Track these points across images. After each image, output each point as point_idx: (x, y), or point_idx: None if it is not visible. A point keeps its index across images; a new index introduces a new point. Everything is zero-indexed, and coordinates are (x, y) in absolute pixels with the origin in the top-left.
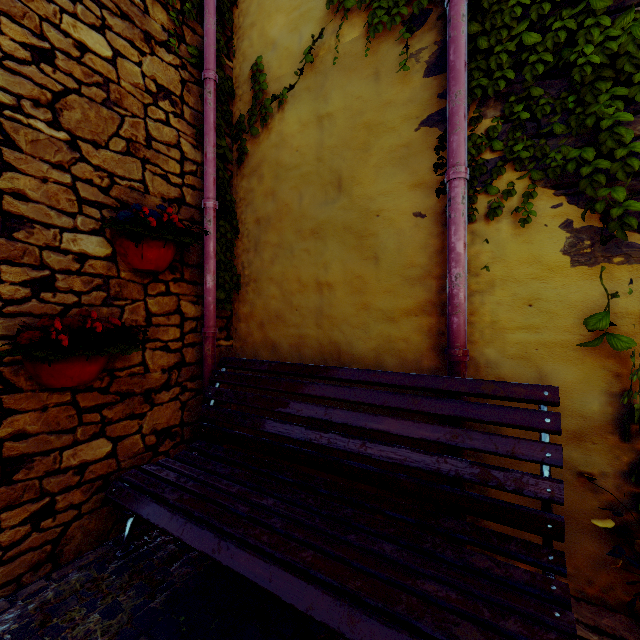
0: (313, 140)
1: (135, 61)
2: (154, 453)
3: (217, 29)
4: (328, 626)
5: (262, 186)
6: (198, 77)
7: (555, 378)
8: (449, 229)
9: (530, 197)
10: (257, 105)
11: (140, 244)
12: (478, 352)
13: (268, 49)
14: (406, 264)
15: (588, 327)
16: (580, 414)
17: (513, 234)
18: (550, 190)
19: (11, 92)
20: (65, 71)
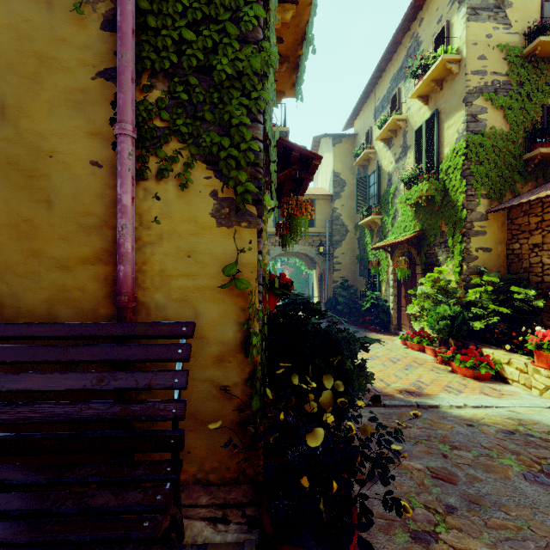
0: None
1: None
2: None
3: None
4: None
5: None
6: None
7: (206, 315)
8: (117, 181)
9: (189, 167)
10: None
11: None
12: (149, 297)
13: None
14: (82, 211)
15: (225, 274)
16: (222, 341)
17: (177, 195)
18: (204, 164)
19: None
20: None
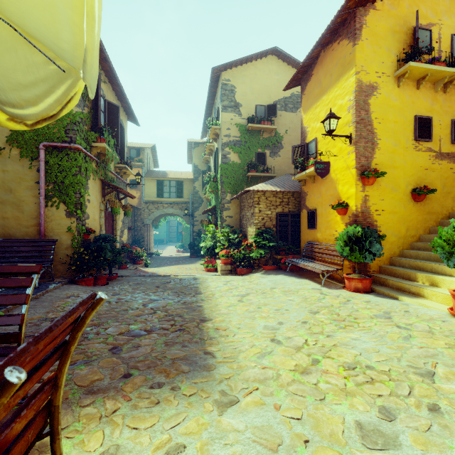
0: (1, 176)
1: None
2: None
3: None
4: None
5: None
6: None
7: (63, 238)
8: (40, 209)
9: (59, 204)
10: None
11: None
12: (49, 234)
13: None
14: (32, 214)
15: (68, 229)
16: (67, 244)
17: (56, 210)
18: (63, 203)
19: None
20: None
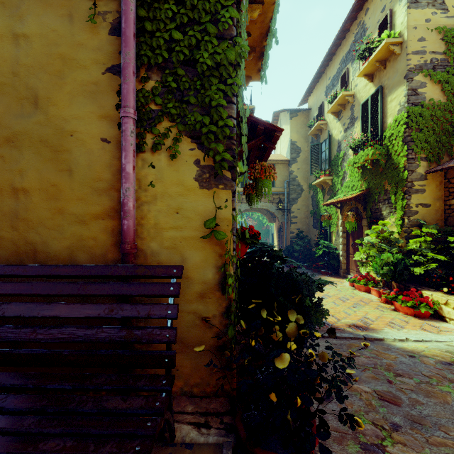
0: (8, 54)
1: None
2: None
3: None
4: None
5: None
6: None
7: (191, 260)
8: (122, 154)
9: (178, 141)
10: None
11: None
12: (146, 245)
13: None
14: (95, 178)
15: (206, 227)
16: (203, 281)
17: (168, 164)
18: (189, 138)
19: None
20: None
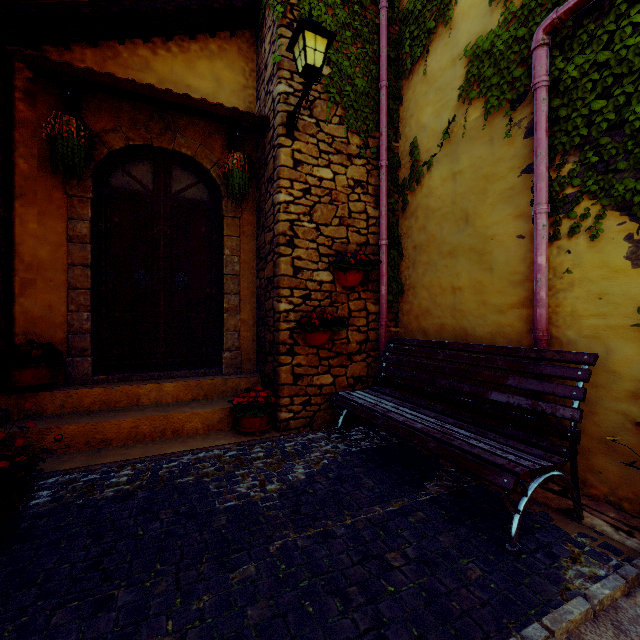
0: (449, 190)
1: (343, 173)
2: (352, 389)
3: (388, 128)
4: (422, 446)
5: (417, 224)
6: (377, 164)
7: (618, 352)
8: (534, 248)
9: (600, 219)
10: (414, 170)
11: (346, 273)
12: (561, 333)
13: (421, 131)
14: (511, 272)
15: (639, 313)
16: (637, 379)
17: (588, 247)
18: (616, 212)
19: (296, 213)
20: (314, 194)
